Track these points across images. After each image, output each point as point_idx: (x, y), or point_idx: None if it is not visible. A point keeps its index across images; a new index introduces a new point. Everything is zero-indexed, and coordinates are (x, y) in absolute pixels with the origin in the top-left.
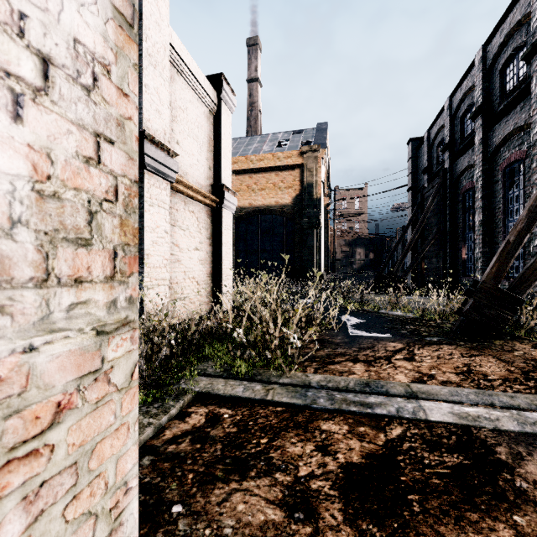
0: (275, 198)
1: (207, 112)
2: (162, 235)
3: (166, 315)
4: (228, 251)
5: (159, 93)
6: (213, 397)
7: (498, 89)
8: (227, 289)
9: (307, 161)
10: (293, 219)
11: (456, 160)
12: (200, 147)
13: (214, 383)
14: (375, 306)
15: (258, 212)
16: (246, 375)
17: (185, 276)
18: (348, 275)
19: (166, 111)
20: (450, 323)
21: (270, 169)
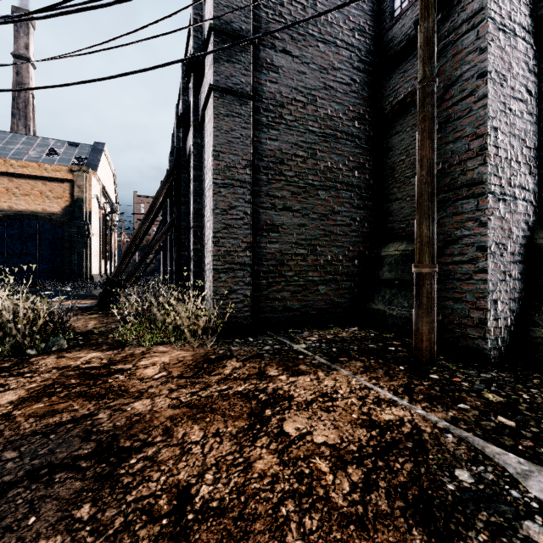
0: (42, 205)
1: None
2: None
3: None
4: None
5: None
6: None
7: None
8: None
9: (77, 179)
10: (63, 227)
11: None
12: None
13: None
14: (91, 292)
15: (20, 216)
16: None
17: None
18: None
19: None
20: None
21: (36, 177)
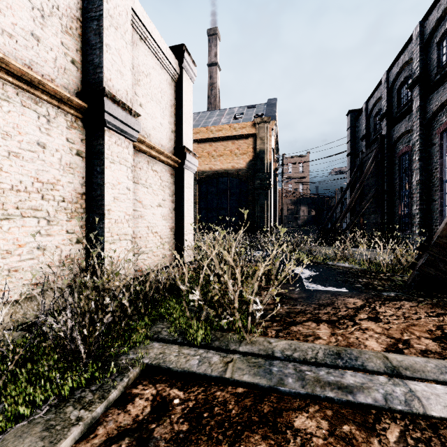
0: (232, 163)
1: (170, 79)
2: (124, 191)
3: (117, 274)
4: (189, 207)
5: (120, 54)
6: (164, 371)
7: (435, 60)
8: (189, 243)
9: (259, 131)
10: (247, 181)
11: (393, 127)
12: (162, 111)
13: (166, 353)
14: (324, 258)
15: (217, 175)
16: (202, 340)
17: (148, 231)
18: (294, 229)
19: (128, 72)
20: (399, 276)
21: (227, 138)
